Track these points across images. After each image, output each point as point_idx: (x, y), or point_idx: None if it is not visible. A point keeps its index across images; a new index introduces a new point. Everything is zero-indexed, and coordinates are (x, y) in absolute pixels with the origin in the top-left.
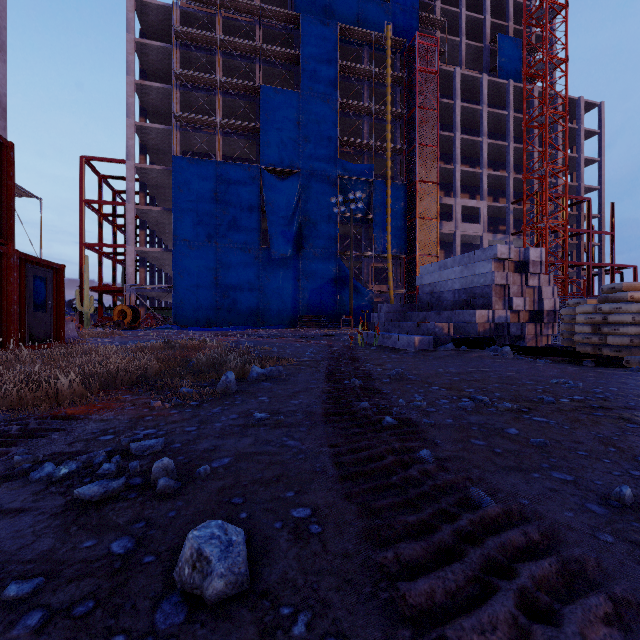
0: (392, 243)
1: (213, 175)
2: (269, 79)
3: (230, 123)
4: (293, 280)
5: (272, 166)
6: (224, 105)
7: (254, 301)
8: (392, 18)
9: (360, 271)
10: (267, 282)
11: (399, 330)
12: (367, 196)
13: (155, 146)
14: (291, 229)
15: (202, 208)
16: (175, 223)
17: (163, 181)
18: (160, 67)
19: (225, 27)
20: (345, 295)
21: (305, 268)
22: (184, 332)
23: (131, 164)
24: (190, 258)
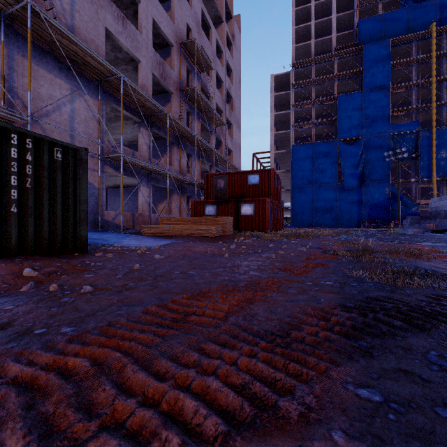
0: (437, 170)
1: (311, 150)
2: (342, 86)
3: (320, 121)
4: (358, 200)
5: (344, 138)
6: (315, 110)
7: (333, 213)
8: (439, 8)
9: (410, 190)
10: (341, 202)
11: (413, 227)
12: (414, 142)
13: (280, 139)
14: (356, 172)
15: (305, 168)
16: (292, 177)
17: (284, 156)
18: (283, 101)
19: (316, 69)
20: (396, 208)
21: (366, 193)
22: (304, 229)
23: (272, 152)
24: (300, 193)
